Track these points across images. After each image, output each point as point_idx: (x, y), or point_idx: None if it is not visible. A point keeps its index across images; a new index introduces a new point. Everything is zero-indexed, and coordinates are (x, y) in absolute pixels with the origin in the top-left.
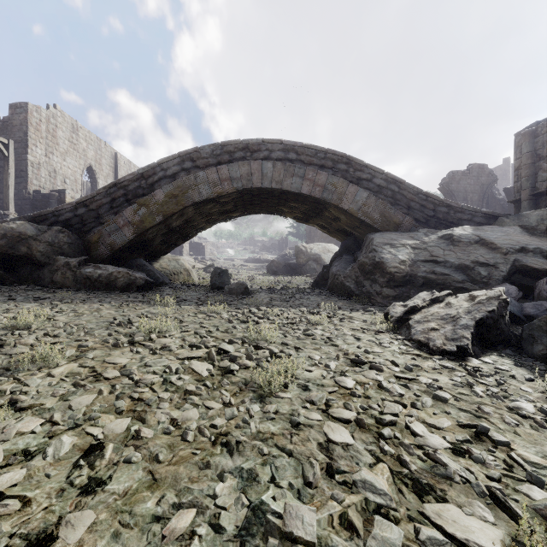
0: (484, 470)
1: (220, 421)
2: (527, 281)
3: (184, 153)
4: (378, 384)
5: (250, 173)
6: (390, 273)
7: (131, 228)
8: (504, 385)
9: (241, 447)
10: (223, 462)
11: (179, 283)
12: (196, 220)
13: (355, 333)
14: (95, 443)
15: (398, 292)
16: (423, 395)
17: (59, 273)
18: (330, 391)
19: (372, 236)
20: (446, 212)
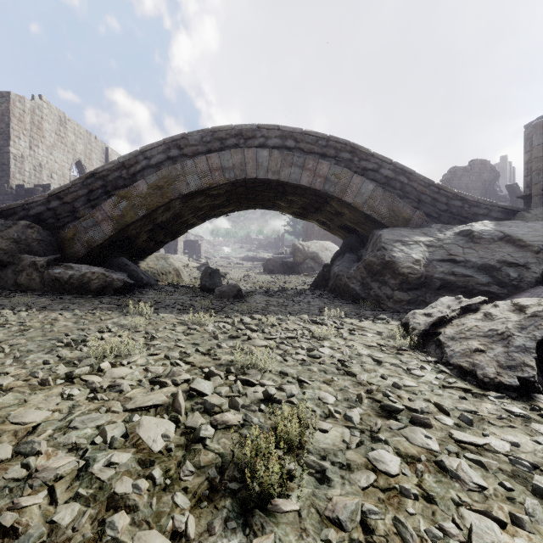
0: None
1: None
2: None
3: (170, 139)
4: (435, 460)
5: (244, 162)
6: (403, 274)
7: (110, 223)
8: None
9: None
10: None
11: (167, 284)
12: (185, 216)
13: (372, 353)
14: None
15: (412, 296)
16: (514, 484)
17: (24, 274)
18: (364, 484)
19: (379, 232)
20: (460, 206)
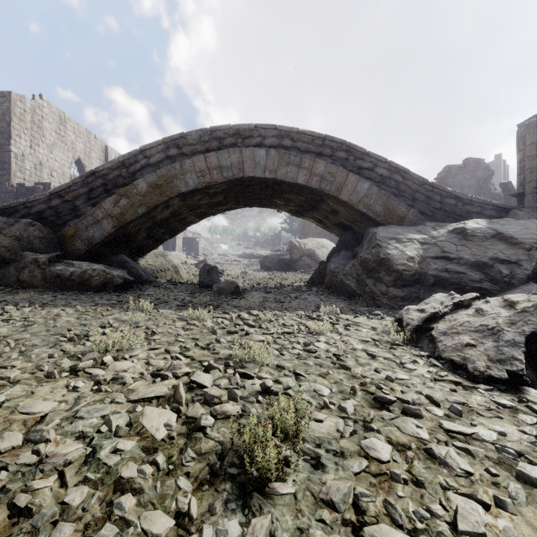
0: None
1: None
2: None
3: (169, 139)
4: (425, 448)
5: (242, 161)
6: (397, 271)
7: (110, 221)
8: None
9: None
10: None
11: (166, 280)
12: (183, 213)
13: (366, 347)
14: None
15: (407, 293)
16: (499, 470)
17: (26, 270)
18: (356, 470)
19: (374, 230)
20: (454, 204)
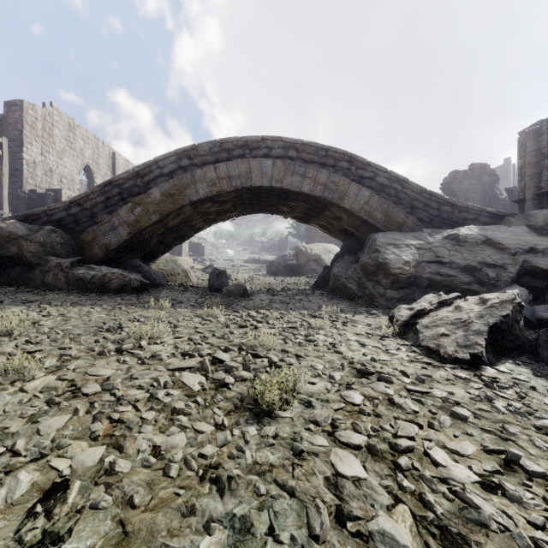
0: (522, 512)
1: (210, 449)
2: (537, 283)
3: (181, 150)
4: (388, 399)
5: (249, 171)
6: (394, 274)
7: (126, 228)
8: (526, 398)
9: (234, 484)
10: (211, 506)
11: (177, 284)
12: (193, 220)
13: (359, 339)
14: (59, 480)
15: (402, 294)
16: (439, 412)
17: (50, 274)
18: (336, 408)
19: (374, 236)
20: (451, 211)
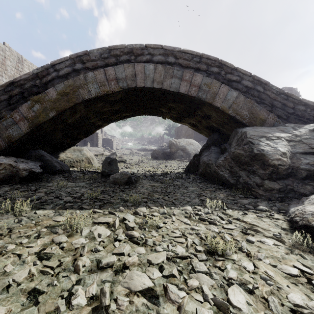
0: None
1: None
2: None
3: (74, 55)
4: None
5: (134, 74)
6: (273, 165)
7: (26, 122)
8: None
9: None
10: None
11: (79, 169)
12: (91, 118)
13: (312, 302)
14: None
15: (282, 185)
16: None
17: None
18: None
19: (243, 130)
20: (304, 110)
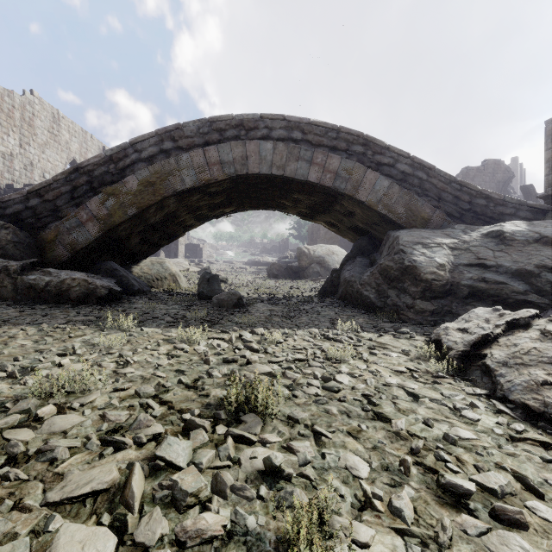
0: None
1: None
2: None
3: (162, 130)
4: None
5: (245, 155)
6: (426, 280)
7: (96, 224)
8: None
9: None
10: None
11: (162, 290)
12: (181, 216)
13: (403, 382)
14: None
15: (437, 306)
16: None
17: None
18: None
19: (396, 233)
20: (485, 205)
